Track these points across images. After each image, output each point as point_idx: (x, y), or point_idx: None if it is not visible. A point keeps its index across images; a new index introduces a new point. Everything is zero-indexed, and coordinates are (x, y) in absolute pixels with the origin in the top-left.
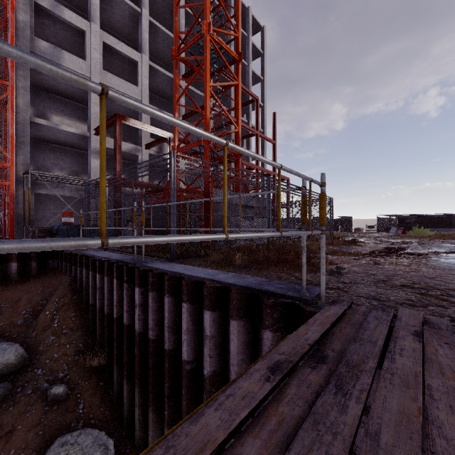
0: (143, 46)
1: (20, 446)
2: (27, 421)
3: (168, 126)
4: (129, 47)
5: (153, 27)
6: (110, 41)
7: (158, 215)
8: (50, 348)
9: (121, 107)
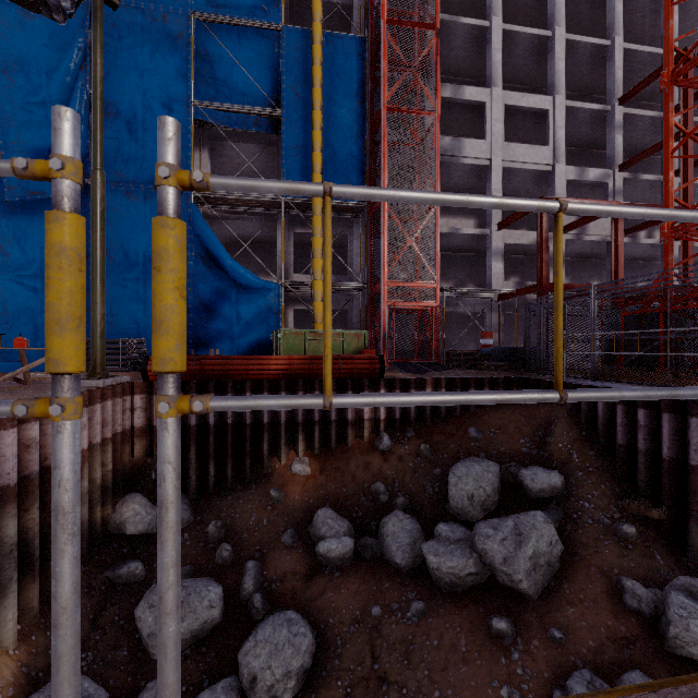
0: (557, 83)
1: (622, 569)
2: (611, 549)
3: (586, 190)
4: (537, 96)
5: (568, 46)
6: (513, 100)
7: (639, 332)
8: (582, 483)
9: (519, 183)
